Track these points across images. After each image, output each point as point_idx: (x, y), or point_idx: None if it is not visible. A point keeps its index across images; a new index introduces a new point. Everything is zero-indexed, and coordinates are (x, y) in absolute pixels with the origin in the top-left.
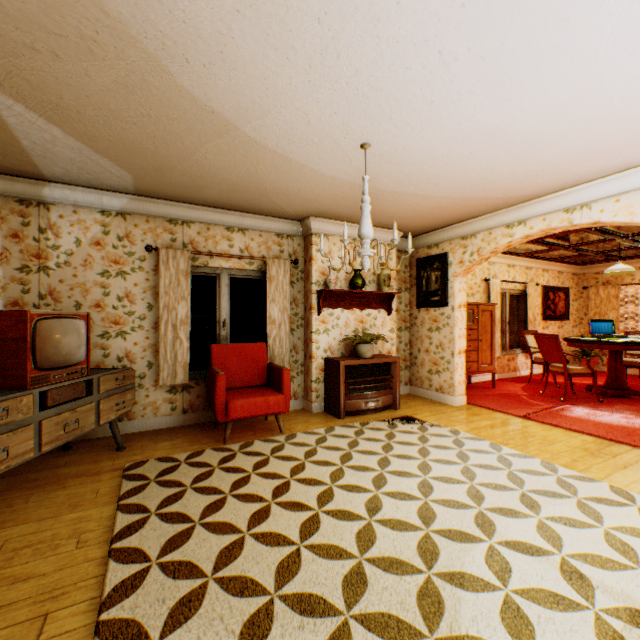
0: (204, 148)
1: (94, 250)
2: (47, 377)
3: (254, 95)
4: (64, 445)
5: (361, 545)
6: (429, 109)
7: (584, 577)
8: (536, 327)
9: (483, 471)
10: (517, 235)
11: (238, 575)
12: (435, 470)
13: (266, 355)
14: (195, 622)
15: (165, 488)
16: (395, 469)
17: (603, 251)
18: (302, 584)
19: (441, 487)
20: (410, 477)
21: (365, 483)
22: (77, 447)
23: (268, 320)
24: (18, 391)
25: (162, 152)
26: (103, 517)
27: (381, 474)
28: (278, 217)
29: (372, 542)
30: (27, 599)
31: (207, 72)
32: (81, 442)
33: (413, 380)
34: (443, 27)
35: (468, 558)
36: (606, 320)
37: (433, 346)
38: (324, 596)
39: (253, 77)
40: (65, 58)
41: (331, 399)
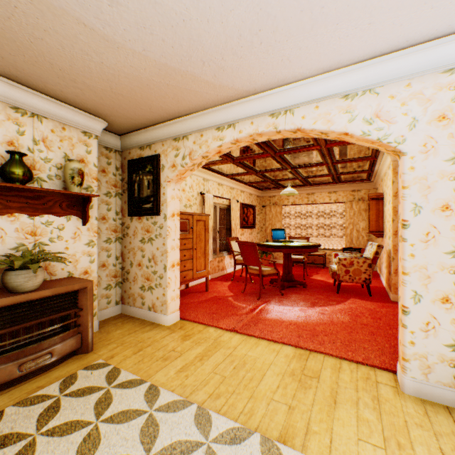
0: None
1: None
2: None
3: None
4: None
5: None
6: None
7: None
8: (237, 234)
9: None
10: (228, 138)
11: None
12: None
13: None
14: None
15: None
16: None
17: (277, 179)
18: None
19: None
20: None
21: None
22: None
23: None
24: None
25: None
26: None
27: None
28: None
29: None
30: None
31: None
32: None
33: (126, 298)
34: None
35: None
36: (281, 229)
37: (146, 259)
38: None
39: None
40: None
41: None
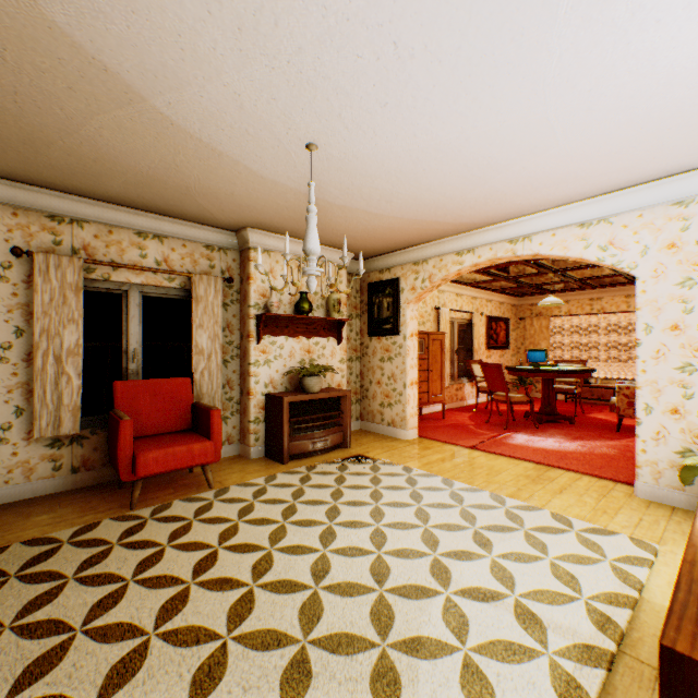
0: (97, 120)
1: None
2: None
3: (165, 55)
4: None
5: (305, 623)
6: (383, 112)
7: (537, 617)
8: (481, 356)
9: (437, 511)
10: (467, 263)
11: None
12: (389, 515)
13: (191, 393)
14: None
15: (33, 585)
16: (346, 519)
17: (537, 284)
18: (227, 694)
19: (395, 535)
20: (362, 527)
21: (311, 541)
22: None
23: (194, 350)
24: None
25: (31, 117)
26: None
27: (330, 527)
28: (207, 225)
29: (319, 616)
30: None
31: (92, 7)
32: None
33: (365, 414)
34: (399, 12)
35: (425, 617)
36: (540, 349)
37: (385, 377)
38: None
39: (162, 29)
40: None
41: (273, 441)
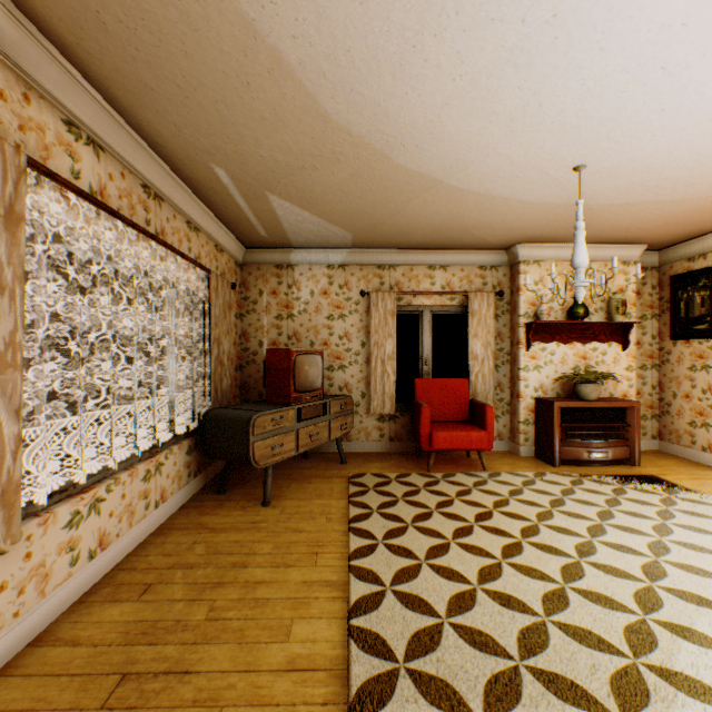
0: (411, 203)
1: (322, 298)
2: (300, 398)
3: (457, 155)
4: (304, 454)
5: (565, 576)
6: (658, 117)
7: None
8: None
9: None
10: None
11: (445, 566)
12: (678, 535)
13: (467, 391)
14: (414, 584)
15: (381, 496)
16: (619, 524)
17: None
18: (502, 587)
19: (682, 552)
20: (638, 535)
21: (577, 529)
22: (312, 457)
23: (469, 356)
24: (285, 406)
25: (377, 213)
26: (339, 506)
27: (599, 525)
28: (480, 249)
29: (579, 578)
30: (304, 542)
31: (418, 150)
32: (314, 454)
33: (664, 433)
34: (661, 48)
35: (702, 620)
36: None
37: (696, 390)
38: (523, 600)
39: (457, 143)
40: (320, 168)
41: (542, 444)
